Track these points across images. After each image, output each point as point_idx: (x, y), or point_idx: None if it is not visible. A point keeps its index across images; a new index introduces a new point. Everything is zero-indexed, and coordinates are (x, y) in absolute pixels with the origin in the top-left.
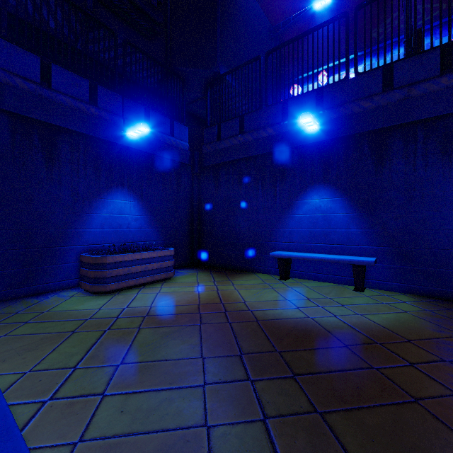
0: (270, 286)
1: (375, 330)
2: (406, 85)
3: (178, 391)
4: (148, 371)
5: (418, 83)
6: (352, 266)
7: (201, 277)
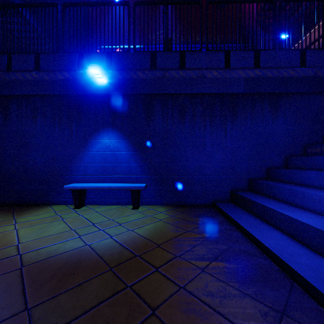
0: (61, 217)
1: (138, 243)
2: (163, 69)
3: None
4: None
5: (169, 69)
6: (131, 191)
7: None
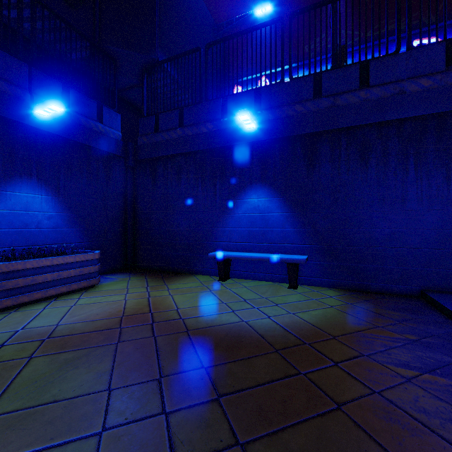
0: (208, 288)
1: (305, 329)
2: (332, 94)
3: (60, 450)
4: (23, 425)
5: (342, 93)
6: (287, 264)
7: (133, 283)
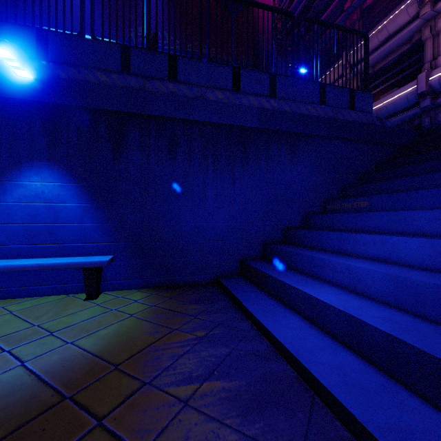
0: None
1: (77, 368)
2: (142, 76)
3: None
4: None
5: (152, 78)
6: (83, 270)
7: None
